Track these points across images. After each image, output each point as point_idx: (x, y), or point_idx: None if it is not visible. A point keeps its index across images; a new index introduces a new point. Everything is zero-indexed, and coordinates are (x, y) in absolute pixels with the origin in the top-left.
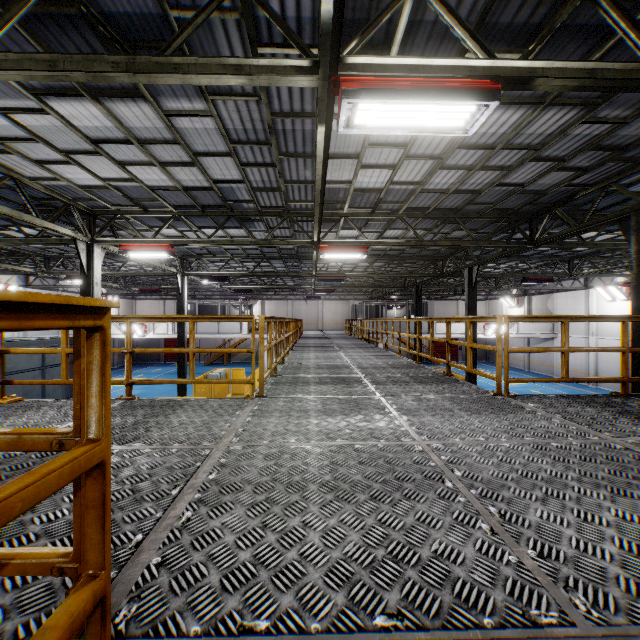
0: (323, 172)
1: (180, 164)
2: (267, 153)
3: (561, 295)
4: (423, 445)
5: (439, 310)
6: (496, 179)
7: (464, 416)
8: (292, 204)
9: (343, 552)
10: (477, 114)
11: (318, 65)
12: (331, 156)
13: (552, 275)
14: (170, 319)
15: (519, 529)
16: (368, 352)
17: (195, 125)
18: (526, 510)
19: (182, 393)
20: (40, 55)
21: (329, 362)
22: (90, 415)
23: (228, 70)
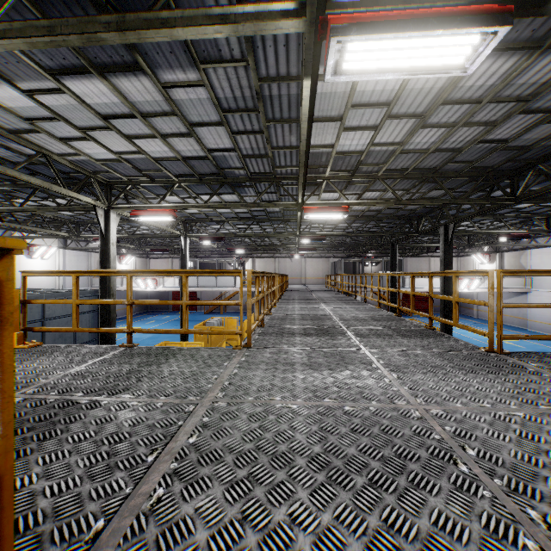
0: (308, 131)
1: (178, 135)
2: (255, 120)
3: (534, 251)
4: (420, 410)
5: (412, 266)
6: (479, 136)
7: (459, 375)
8: (278, 170)
9: None
10: (481, 46)
11: (305, 8)
12: (315, 120)
13: (528, 232)
14: (165, 273)
15: None
16: (348, 304)
17: (190, 96)
18: None
19: (185, 338)
20: (40, 22)
21: (312, 314)
22: None
23: (213, 21)
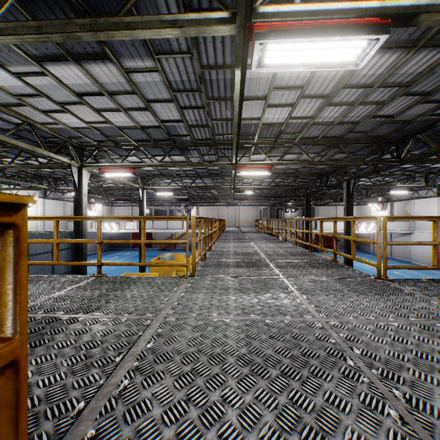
0: (239, 108)
1: (138, 109)
2: (198, 98)
3: (417, 201)
4: (322, 322)
5: (323, 213)
6: (371, 112)
7: (353, 296)
8: (217, 137)
9: (259, 435)
10: (368, 48)
11: (235, 17)
12: (245, 99)
13: (411, 186)
14: (128, 219)
15: (429, 418)
16: (272, 243)
17: (147, 79)
18: (430, 396)
19: (142, 270)
20: (29, 23)
21: (243, 250)
22: (4, 313)
23: (166, 25)
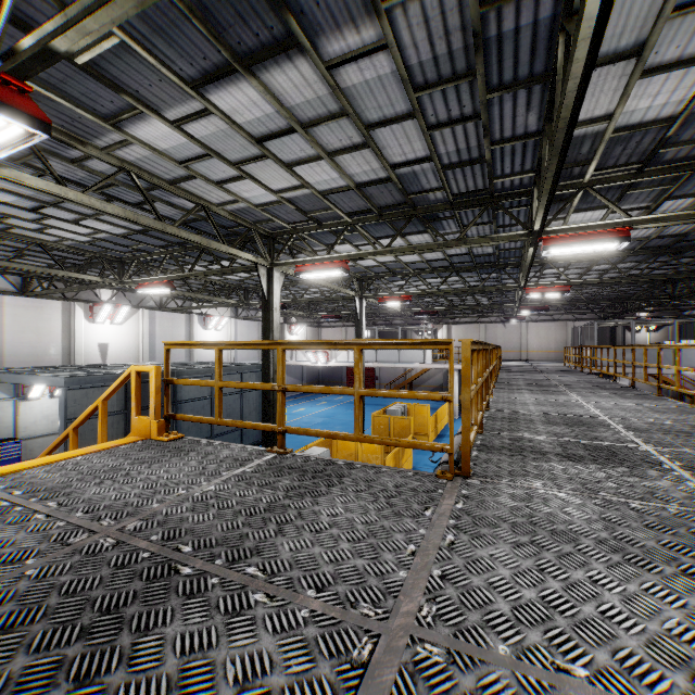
0: (586, 66)
1: (350, 149)
2: (467, 96)
3: None
4: None
5: None
6: None
7: None
8: (498, 182)
9: None
10: None
11: None
12: None
13: None
14: (329, 345)
15: None
16: (625, 398)
17: (365, 76)
18: None
19: None
20: None
21: (563, 412)
22: None
23: None
